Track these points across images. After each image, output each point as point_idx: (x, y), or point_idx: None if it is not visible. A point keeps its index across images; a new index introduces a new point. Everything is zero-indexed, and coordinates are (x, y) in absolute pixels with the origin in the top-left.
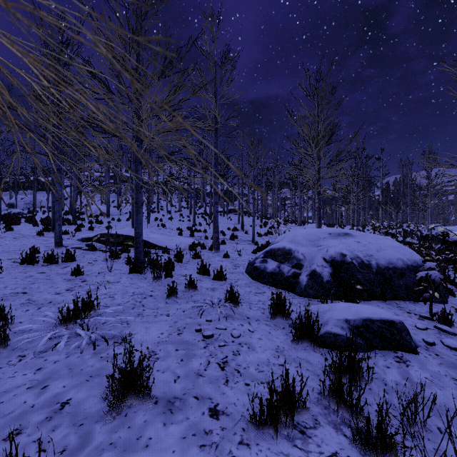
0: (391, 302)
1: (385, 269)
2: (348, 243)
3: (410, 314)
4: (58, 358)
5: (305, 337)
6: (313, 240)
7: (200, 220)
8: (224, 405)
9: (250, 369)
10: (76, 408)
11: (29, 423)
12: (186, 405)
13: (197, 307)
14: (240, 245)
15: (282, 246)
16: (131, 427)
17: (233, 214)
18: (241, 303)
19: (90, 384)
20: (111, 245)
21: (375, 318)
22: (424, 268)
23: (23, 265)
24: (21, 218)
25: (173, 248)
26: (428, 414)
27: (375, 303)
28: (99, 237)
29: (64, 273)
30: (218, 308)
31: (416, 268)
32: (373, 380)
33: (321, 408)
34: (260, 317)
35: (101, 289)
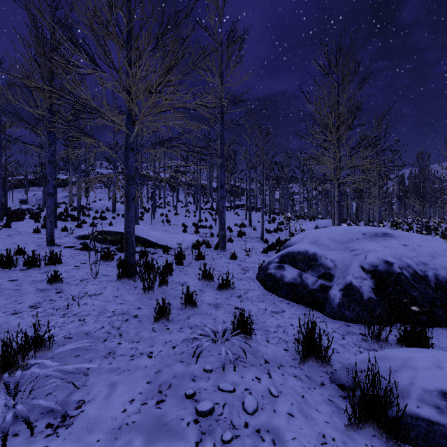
0: None
1: None
2: (391, 247)
3: None
4: None
5: (369, 417)
6: (342, 242)
7: (206, 215)
8: None
9: None
10: None
11: None
12: None
13: (193, 339)
14: (248, 243)
15: (303, 249)
16: None
17: (240, 209)
18: (254, 331)
19: None
20: (109, 244)
21: None
22: None
23: None
24: (26, 214)
25: (175, 246)
26: None
27: (440, 332)
28: (96, 235)
29: (41, 280)
30: (223, 342)
31: None
32: None
33: None
34: (283, 359)
35: (74, 306)
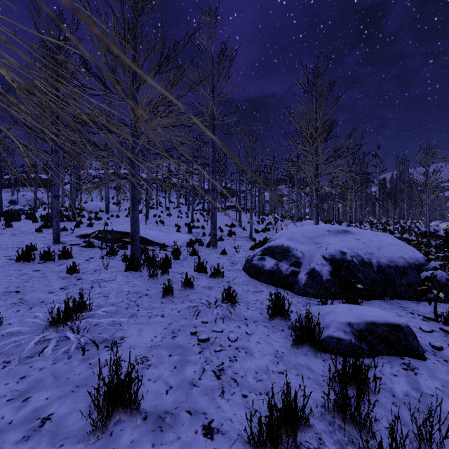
0: (393, 301)
1: (386, 267)
2: (347, 241)
3: (413, 315)
4: (44, 364)
5: (306, 341)
6: (311, 238)
7: (198, 216)
8: (219, 422)
9: (247, 378)
10: (57, 425)
11: (4, 444)
12: (177, 422)
13: (193, 307)
14: (237, 241)
15: (280, 244)
16: (115, 448)
17: (231, 210)
18: (239, 303)
19: (75, 396)
20: (109, 242)
21: (380, 321)
22: (429, 268)
23: (19, 262)
24: (21, 214)
25: (171, 244)
26: (445, 435)
27: (376, 302)
28: (97, 234)
29: (60, 270)
30: (215, 309)
31: (418, 266)
32: (380, 391)
33: (325, 425)
34: (258, 318)
35: (96, 288)
